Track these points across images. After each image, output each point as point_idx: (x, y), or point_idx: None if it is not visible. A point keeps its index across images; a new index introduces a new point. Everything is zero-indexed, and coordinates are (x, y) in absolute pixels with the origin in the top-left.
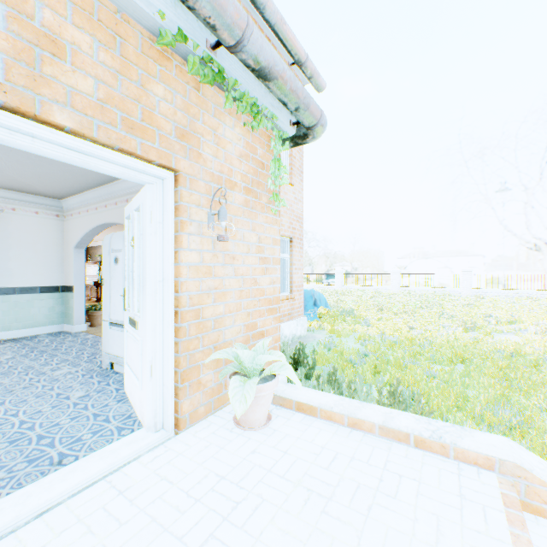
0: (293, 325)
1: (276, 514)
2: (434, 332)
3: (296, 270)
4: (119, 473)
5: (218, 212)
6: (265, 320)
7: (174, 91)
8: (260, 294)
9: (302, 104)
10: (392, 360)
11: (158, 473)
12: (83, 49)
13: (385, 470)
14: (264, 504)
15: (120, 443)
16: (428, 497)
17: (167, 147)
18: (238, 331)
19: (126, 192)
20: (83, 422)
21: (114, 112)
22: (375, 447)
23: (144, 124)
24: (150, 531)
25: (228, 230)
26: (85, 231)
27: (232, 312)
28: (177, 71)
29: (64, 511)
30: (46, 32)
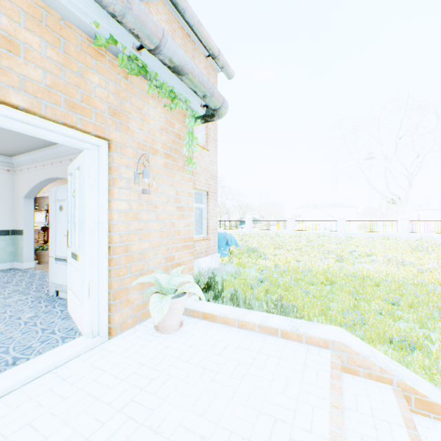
0: (209, 259)
1: (179, 384)
2: (314, 263)
3: (211, 217)
4: (63, 367)
5: (142, 172)
6: (181, 253)
7: (108, 79)
8: (177, 234)
9: (208, 93)
10: (281, 284)
11: (94, 365)
12: (34, 47)
13: (259, 353)
14: (171, 379)
15: (63, 346)
16: (284, 366)
17: (102, 122)
18: (159, 262)
19: (70, 153)
20: (33, 335)
21: (58, 95)
22: (255, 339)
23: (83, 104)
24: (86, 401)
25: (151, 185)
26: (34, 184)
27: (154, 247)
28: (110, 64)
29: (19, 394)
30: (4, 34)
